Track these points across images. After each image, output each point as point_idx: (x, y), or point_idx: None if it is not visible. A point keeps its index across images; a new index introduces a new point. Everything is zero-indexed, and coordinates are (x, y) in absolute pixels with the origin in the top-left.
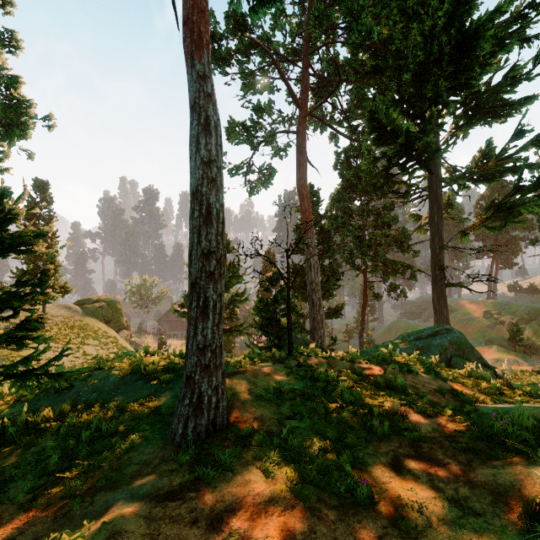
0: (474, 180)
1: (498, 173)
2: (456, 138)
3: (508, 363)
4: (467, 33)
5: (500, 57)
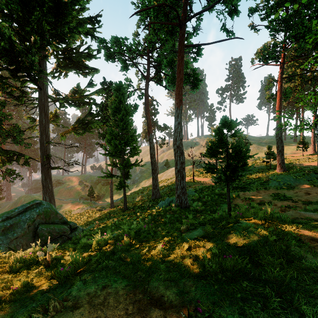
0: (69, 103)
1: (82, 103)
2: (60, 74)
3: (87, 208)
4: (61, 0)
5: (83, 39)
